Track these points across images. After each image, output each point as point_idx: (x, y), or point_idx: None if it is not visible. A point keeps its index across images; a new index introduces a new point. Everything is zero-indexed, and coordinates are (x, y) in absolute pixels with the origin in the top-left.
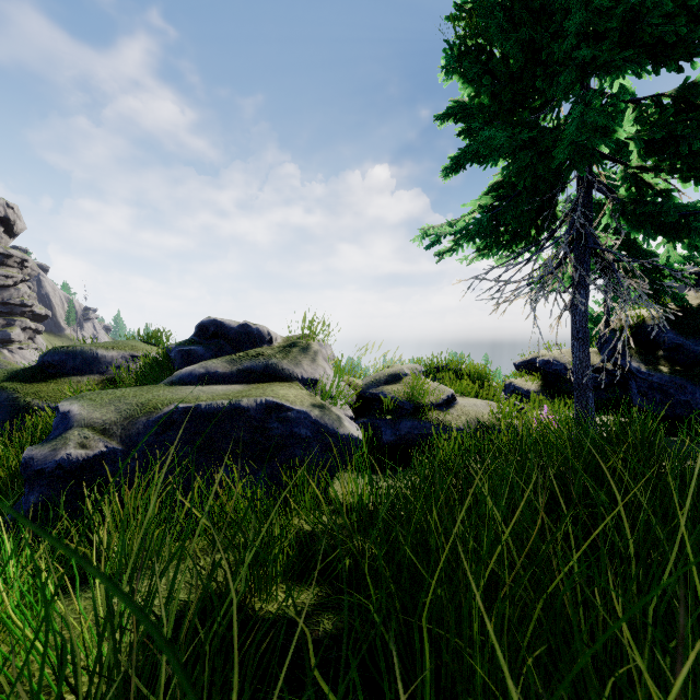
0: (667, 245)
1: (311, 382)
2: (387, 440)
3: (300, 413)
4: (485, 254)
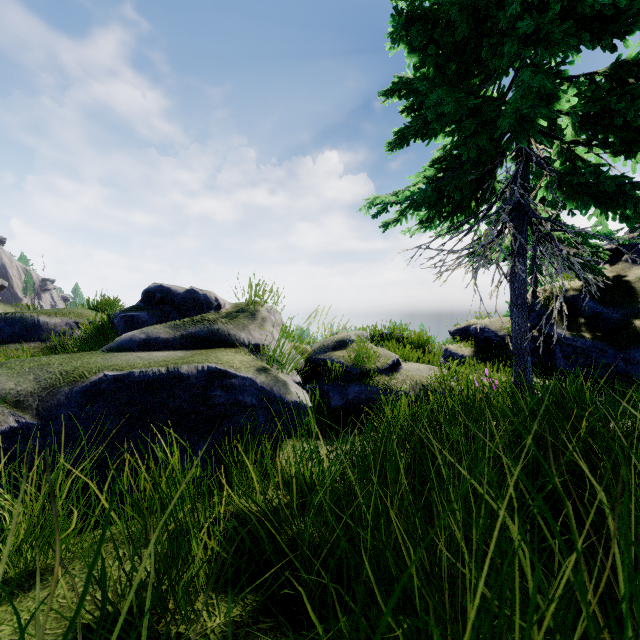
0: (599, 216)
1: (258, 348)
2: (335, 404)
3: (245, 380)
4: (427, 226)
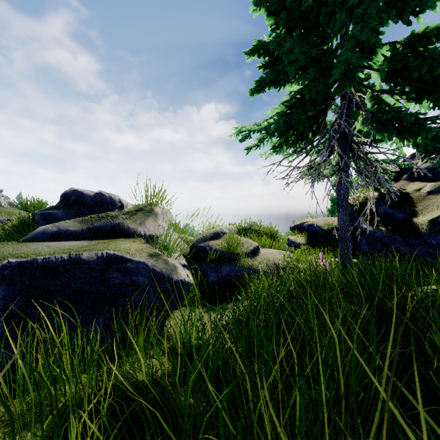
0: (398, 144)
1: (152, 238)
2: (212, 280)
3: (138, 264)
4: (278, 150)
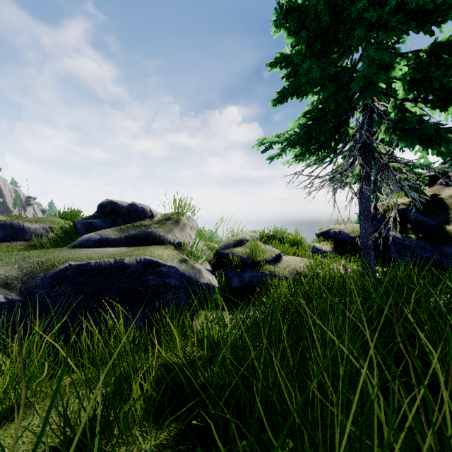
0: (422, 152)
1: (180, 245)
2: (235, 285)
3: (170, 268)
4: (300, 159)
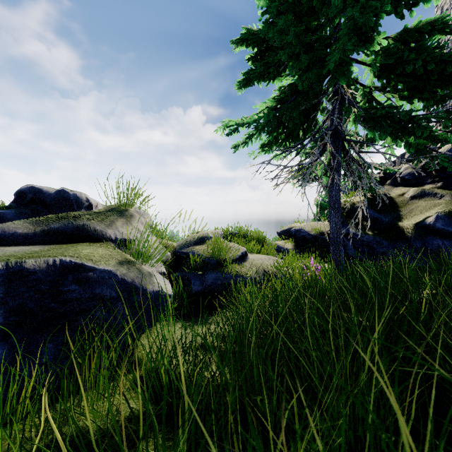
0: (389, 144)
1: (125, 242)
2: (196, 289)
3: (103, 273)
4: (266, 150)
